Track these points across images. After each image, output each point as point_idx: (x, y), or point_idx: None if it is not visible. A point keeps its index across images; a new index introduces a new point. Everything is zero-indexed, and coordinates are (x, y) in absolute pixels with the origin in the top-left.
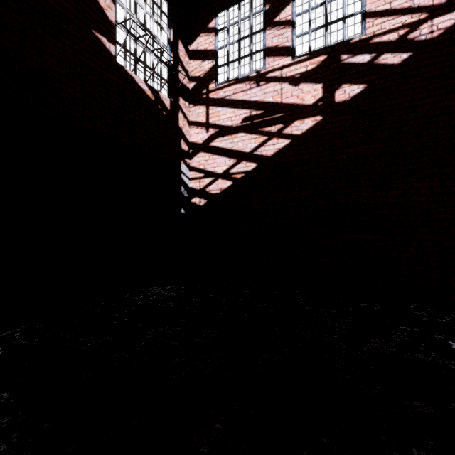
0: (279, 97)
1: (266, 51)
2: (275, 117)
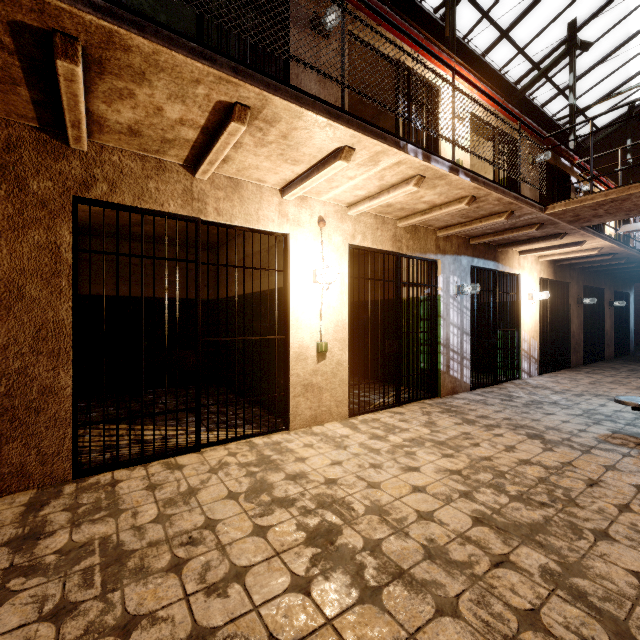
0: None
1: None
2: None
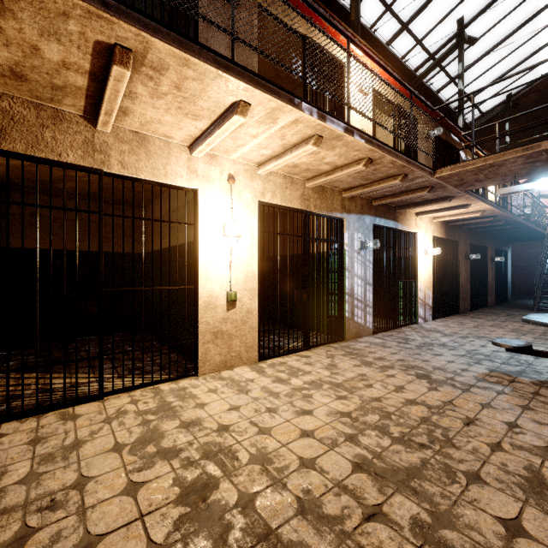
0: None
1: None
2: None
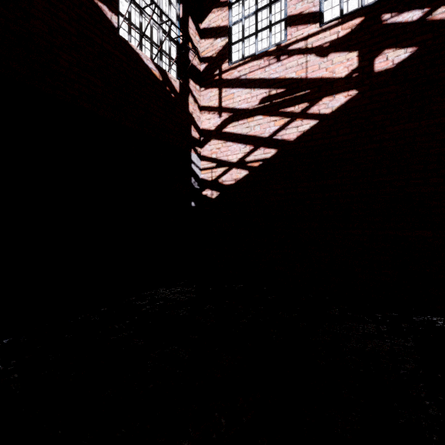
0: (303, 72)
1: (288, 20)
2: (299, 95)
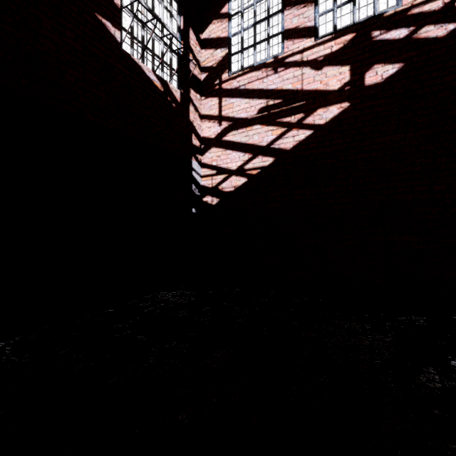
0: (299, 84)
1: (285, 34)
2: (295, 106)
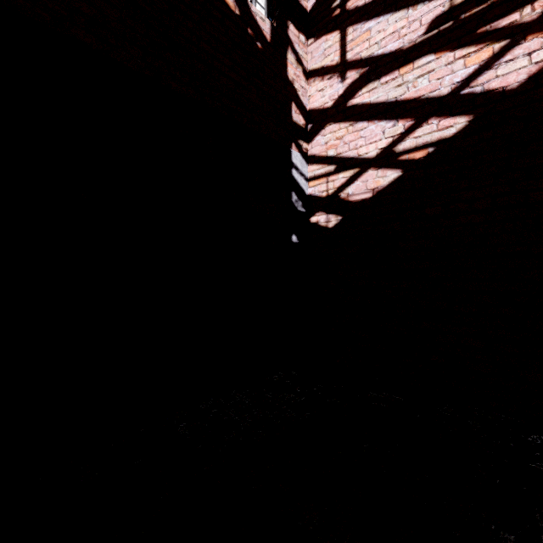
0: None
1: None
2: None
